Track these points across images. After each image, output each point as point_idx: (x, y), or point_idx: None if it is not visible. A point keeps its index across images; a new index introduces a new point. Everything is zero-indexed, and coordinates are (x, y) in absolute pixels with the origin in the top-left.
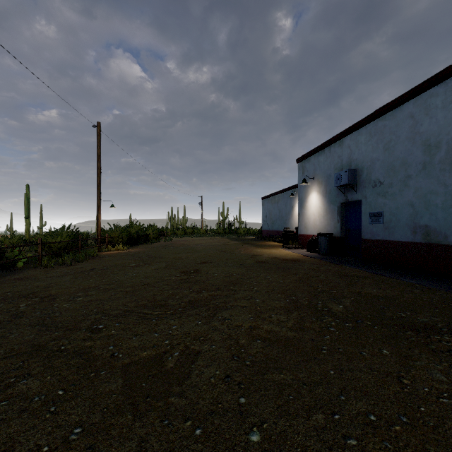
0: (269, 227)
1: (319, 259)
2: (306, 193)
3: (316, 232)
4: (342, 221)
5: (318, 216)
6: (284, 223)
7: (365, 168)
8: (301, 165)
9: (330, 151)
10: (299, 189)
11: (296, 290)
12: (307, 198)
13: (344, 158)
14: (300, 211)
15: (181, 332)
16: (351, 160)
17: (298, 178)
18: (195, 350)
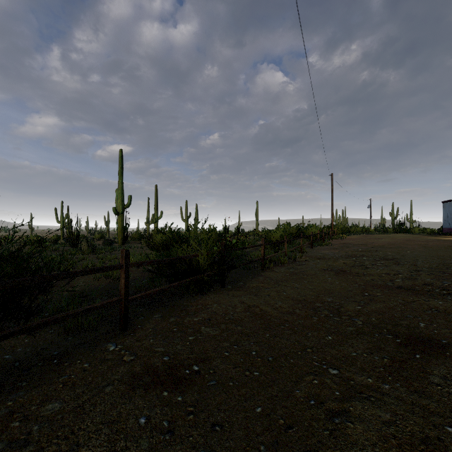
0: (450, 226)
1: None
2: None
3: None
4: None
5: None
6: None
7: None
8: None
9: None
10: None
11: None
12: None
13: None
14: None
15: (421, 243)
16: None
17: None
18: (427, 244)
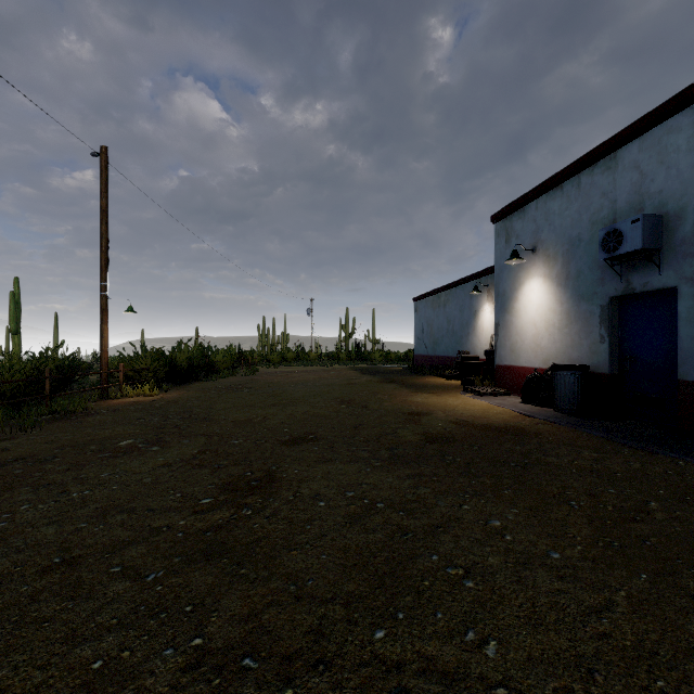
0: (428, 350)
1: (571, 428)
2: (516, 281)
3: (539, 362)
4: (612, 338)
5: (545, 328)
6: (457, 343)
7: (690, 209)
8: (502, 227)
9: (580, 186)
10: (498, 275)
11: (687, 663)
12: (518, 291)
13: (620, 195)
14: (500, 319)
15: None
16: (642, 197)
17: (495, 253)
18: None
